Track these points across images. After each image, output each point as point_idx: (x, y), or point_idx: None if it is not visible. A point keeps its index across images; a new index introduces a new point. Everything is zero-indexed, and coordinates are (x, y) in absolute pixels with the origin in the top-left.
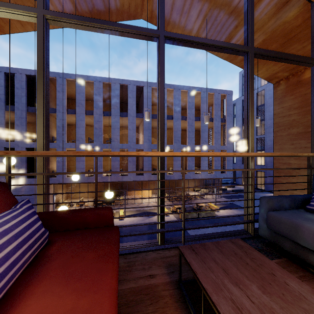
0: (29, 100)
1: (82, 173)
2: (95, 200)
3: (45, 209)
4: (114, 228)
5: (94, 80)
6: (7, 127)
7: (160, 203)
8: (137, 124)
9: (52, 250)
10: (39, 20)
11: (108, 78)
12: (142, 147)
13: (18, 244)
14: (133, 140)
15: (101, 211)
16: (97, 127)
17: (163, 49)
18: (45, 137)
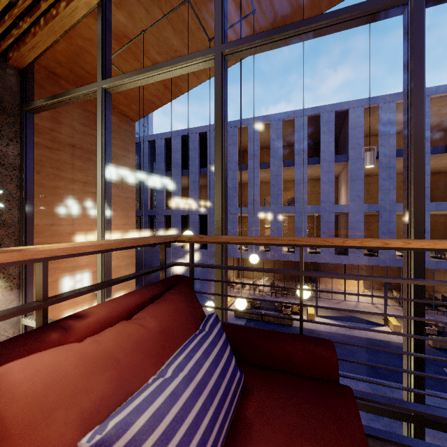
0: (201, 161)
1: (278, 272)
2: (300, 319)
3: (223, 303)
4: (345, 392)
5: (271, 120)
6: (182, 193)
7: (414, 333)
8: (335, 173)
9: (250, 411)
10: (217, 61)
11: (290, 112)
12: (345, 209)
13: (214, 411)
14: (330, 199)
15: (316, 349)
16: (275, 184)
17: (420, 22)
18: (224, 210)
